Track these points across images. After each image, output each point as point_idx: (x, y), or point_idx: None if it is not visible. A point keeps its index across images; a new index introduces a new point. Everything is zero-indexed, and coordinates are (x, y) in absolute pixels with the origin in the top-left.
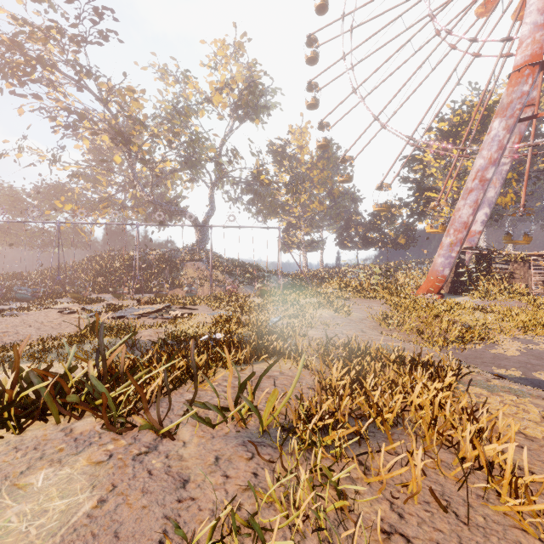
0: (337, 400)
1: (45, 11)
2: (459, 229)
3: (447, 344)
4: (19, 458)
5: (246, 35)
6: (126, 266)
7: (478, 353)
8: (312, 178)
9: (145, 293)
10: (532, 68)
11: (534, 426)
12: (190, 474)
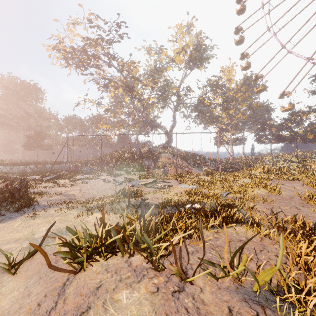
0: None
1: (96, 31)
2: None
3: None
4: (110, 278)
5: (194, 17)
6: (130, 156)
7: None
8: (237, 99)
9: (140, 171)
10: None
11: None
12: None
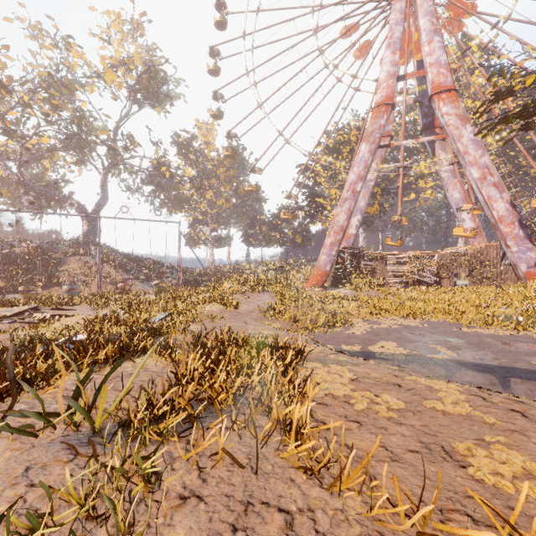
0: (182, 388)
1: None
2: (337, 232)
3: (315, 329)
4: None
5: (145, 15)
6: None
7: (337, 334)
8: (218, 175)
9: (9, 294)
10: (387, 107)
11: (341, 387)
12: None
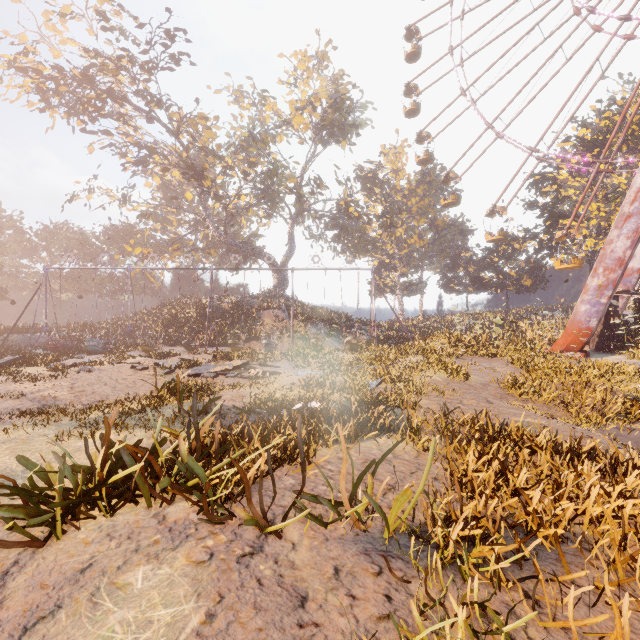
0: (482, 503)
1: (116, 39)
2: (611, 268)
3: (605, 422)
4: (114, 549)
5: (330, 42)
6: (198, 315)
7: None
8: (410, 208)
9: (219, 346)
10: None
11: None
12: (308, 589)
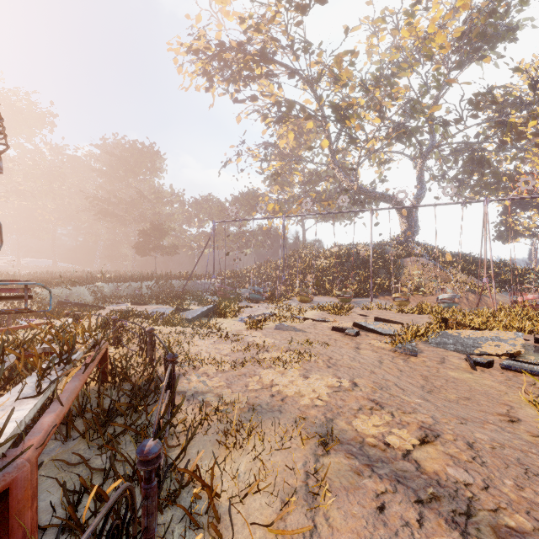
0: None
1: None
2: None
3: None
4: None
5: None
6: (335, 264)
7: None
8: None
9: (366, 297)
10: None
11: None
12: None
